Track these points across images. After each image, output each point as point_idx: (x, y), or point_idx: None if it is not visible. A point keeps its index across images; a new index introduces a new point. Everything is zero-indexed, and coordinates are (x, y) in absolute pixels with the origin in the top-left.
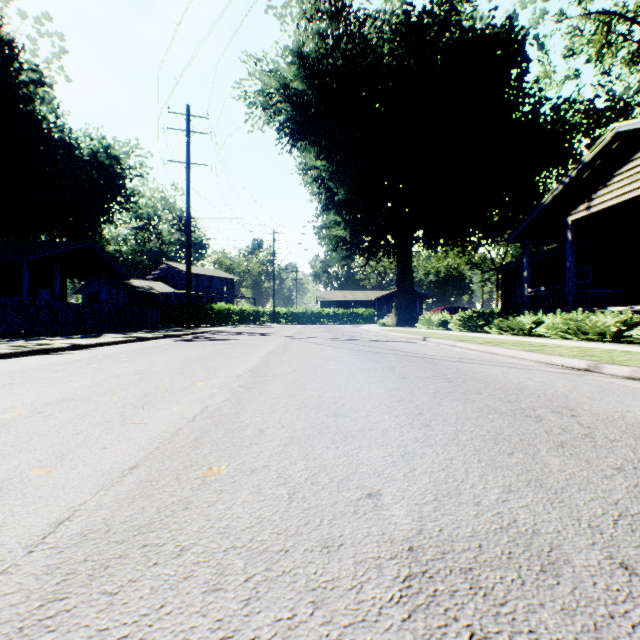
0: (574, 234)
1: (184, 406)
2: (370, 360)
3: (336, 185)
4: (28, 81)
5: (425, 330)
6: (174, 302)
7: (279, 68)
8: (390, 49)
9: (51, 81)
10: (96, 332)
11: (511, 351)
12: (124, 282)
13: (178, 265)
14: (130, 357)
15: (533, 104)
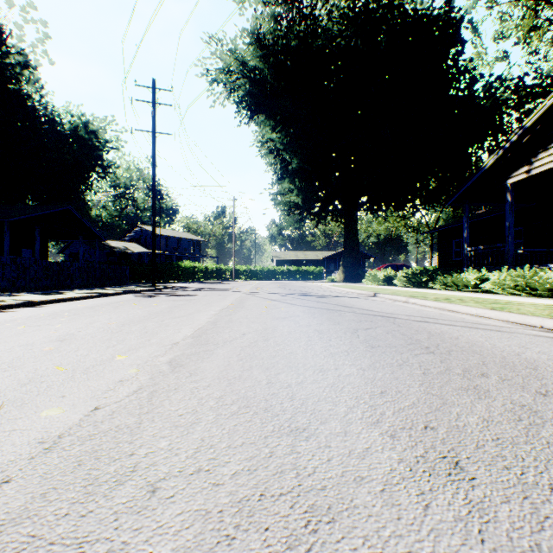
0: (513, 196)
1: (63, 407)
2: (327, 320)
3: (290, 155)
4: (15, 63)
5: (372, 286)
6: (146, 260)
7: (238, 50)
8: (339, 31)
9: (36, 64)
10: (65, 288)
11: (474, 309)
12: (102, 243)
13: (150, 228)
14: (72, 316)
15: (469, 80)
